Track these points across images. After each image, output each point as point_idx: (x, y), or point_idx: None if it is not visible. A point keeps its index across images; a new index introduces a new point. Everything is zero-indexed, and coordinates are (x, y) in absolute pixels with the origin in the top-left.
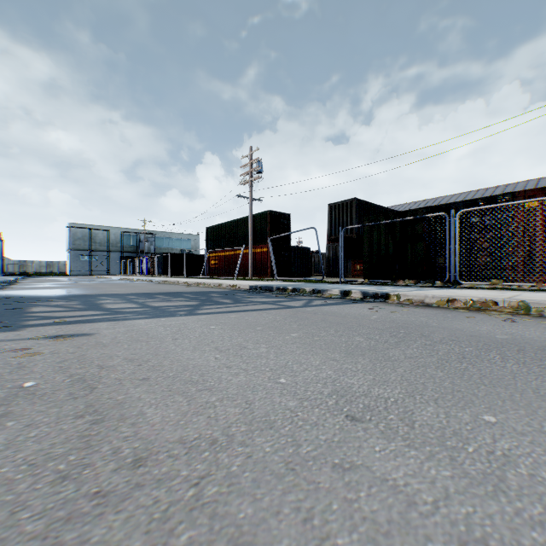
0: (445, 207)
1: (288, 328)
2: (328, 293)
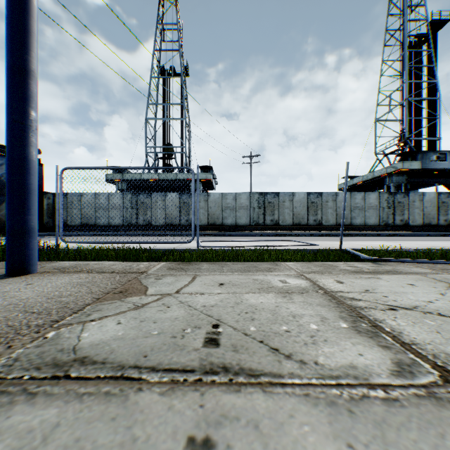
0: None
1: None
2: None
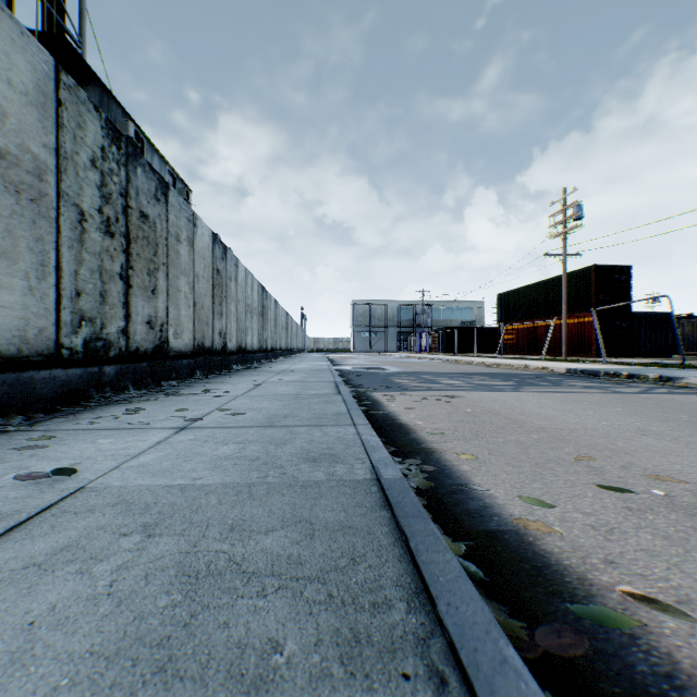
0: None
1: (612, 405)
2: (681, 381)
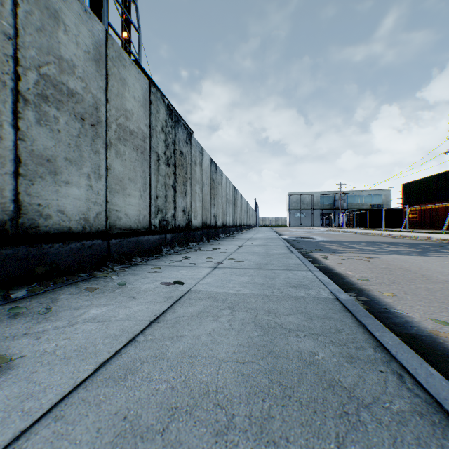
0: None
1: None
2: None
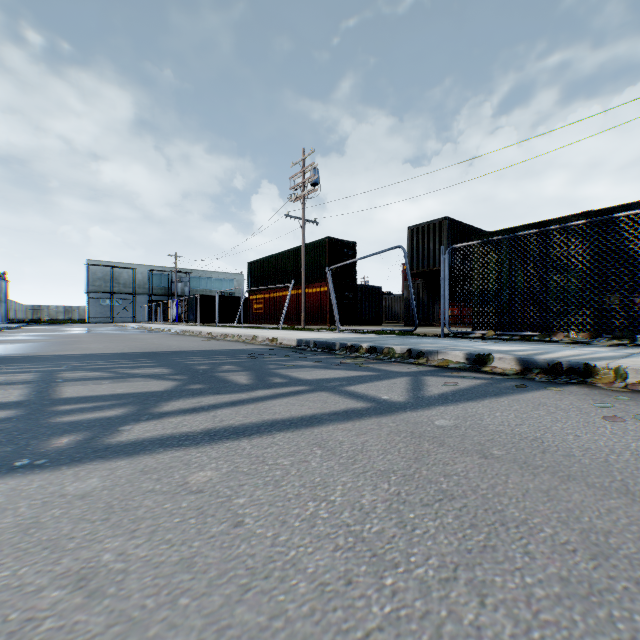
0: (622, 211)
1: None
2: (439, 357)
